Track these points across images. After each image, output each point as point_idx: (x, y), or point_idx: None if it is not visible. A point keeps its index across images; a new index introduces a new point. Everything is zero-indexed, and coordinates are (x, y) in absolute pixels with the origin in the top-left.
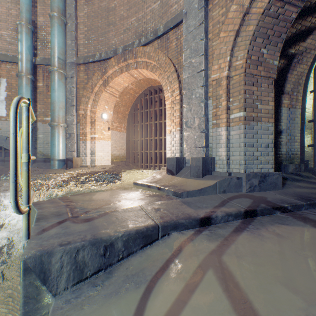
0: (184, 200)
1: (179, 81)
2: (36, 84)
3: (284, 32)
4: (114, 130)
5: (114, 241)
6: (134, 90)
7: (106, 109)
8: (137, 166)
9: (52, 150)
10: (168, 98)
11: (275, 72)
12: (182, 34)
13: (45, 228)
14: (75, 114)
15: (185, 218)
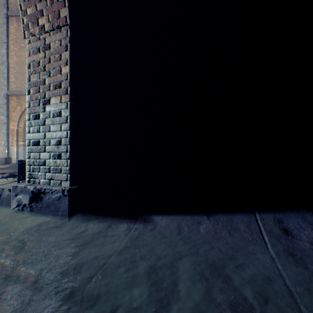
0: None
1: None
2: None
3: None
4: None
5: None
6: None
7: None
8: None
9: None
10: None
11: None
12: None
13: None
14: None
15: None
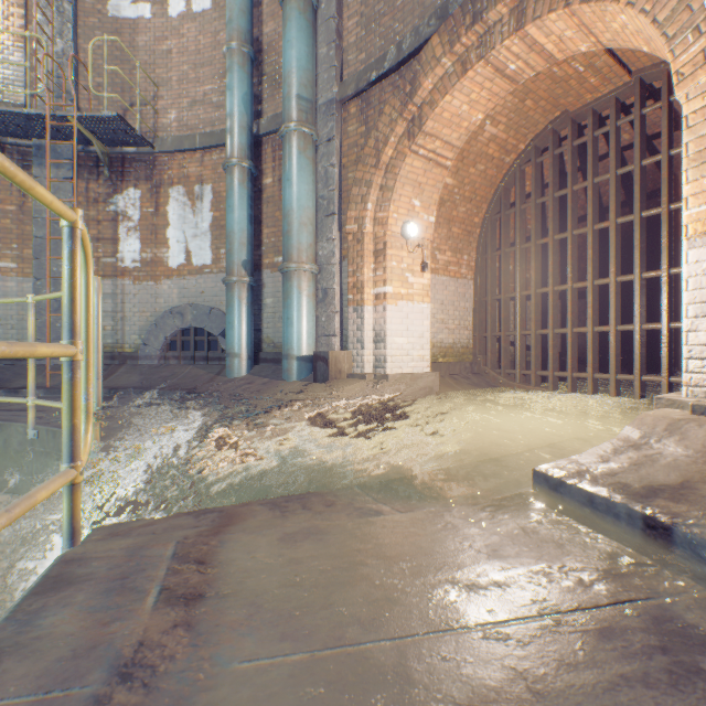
0: None
1: None
2: (261, 182)
3: None
4: (440, 274)
5: None
6: (499, 143)
7: (417, 209)
8: (507, 377)
9: (284, 333)
10: (697, 62)
11: None
12: None
13: None
14: (336, 236)
15: None
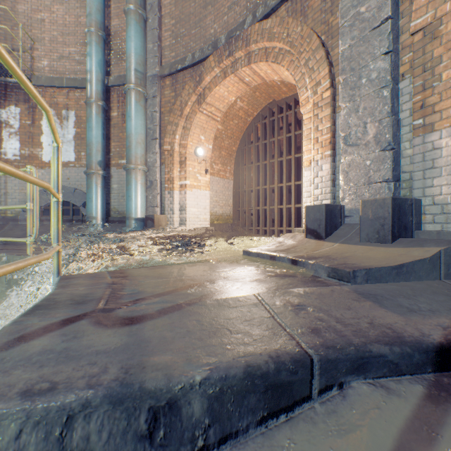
0: (361, 289)
1: (329, 63)
2: (110, 114)
3: None
4: (215, 176)
5: (179, 395)
6: (244, 111)
7: (203, 141)
8: (249, 231)
9: (127, 204)
10: (306, 100)
11: None
12: None
13: (26, 334)
14: (158, 151)
15: (387, 342)
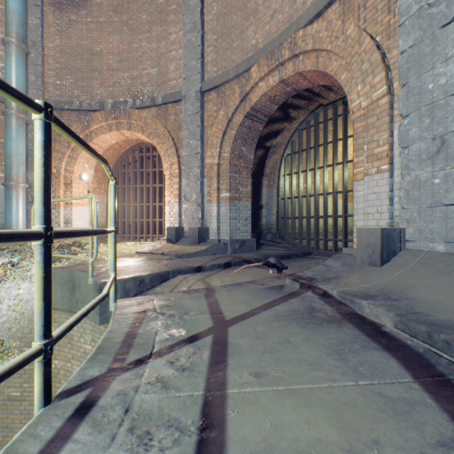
0: (184, 260)
1: (178, 156)
2: None
3: (256, 137)
4: (92, 192)
5: (145, 278)
6: (120, 145)
7: (86, 168)
8: (122, 237)
9: (7, 218)
10: (167, 168)
11: (252, 164)
12: (181, 112)
13: (97, 274)
14: None
15: (186, 267)
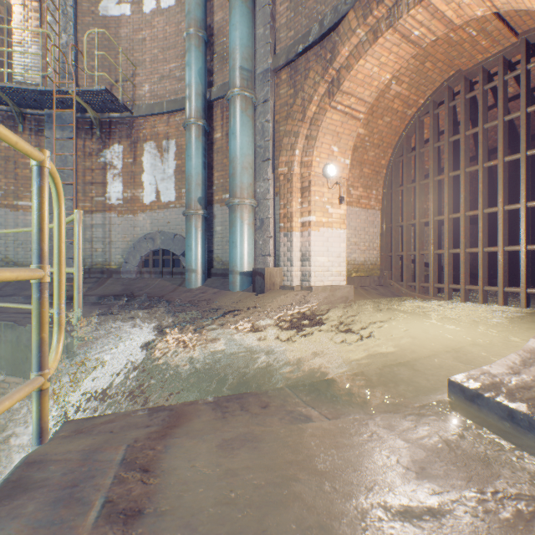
0: None
1: None
2: (212, 136)
3: None
4: (353, 206)
5: None
6: (402, 99)
7: (335, 154)
8: (408, 288)
9: (230, 253)
10: None
11: None
12: None
13: None
14: (270, 177)
15: None
